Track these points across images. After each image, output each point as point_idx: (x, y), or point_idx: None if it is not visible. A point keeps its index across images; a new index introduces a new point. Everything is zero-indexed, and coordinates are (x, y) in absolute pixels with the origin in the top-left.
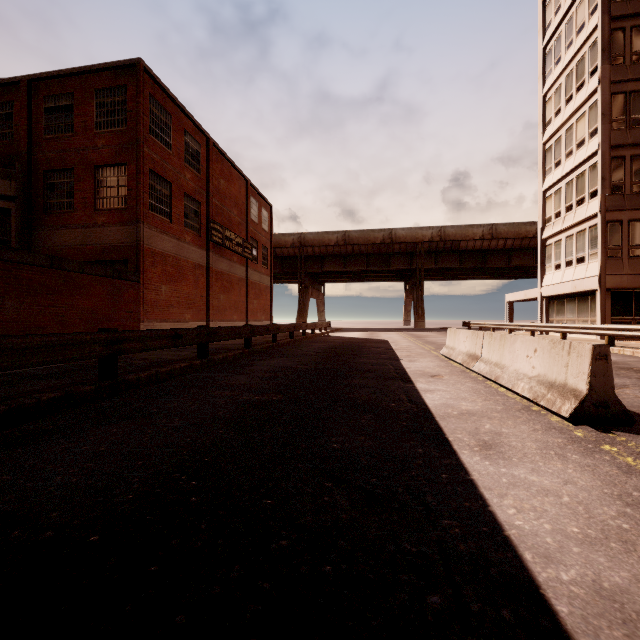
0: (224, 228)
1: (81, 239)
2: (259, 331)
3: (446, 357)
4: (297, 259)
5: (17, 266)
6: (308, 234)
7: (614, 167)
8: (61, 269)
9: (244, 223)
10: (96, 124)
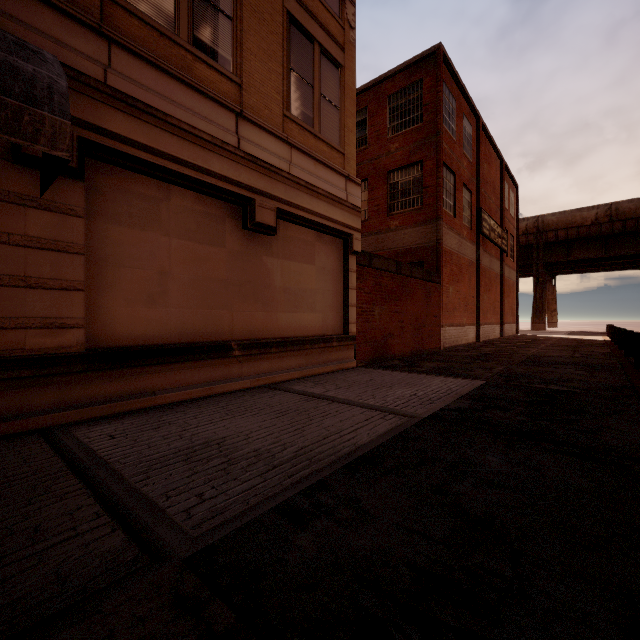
0: (489, 218)
1: (374, 246)
2: None
3: None
4: (529, 248)
5: (380, 273)
6: (548, 216)
7: None
8: (400, 274)
9: (498, 210)
10: (389, 130)
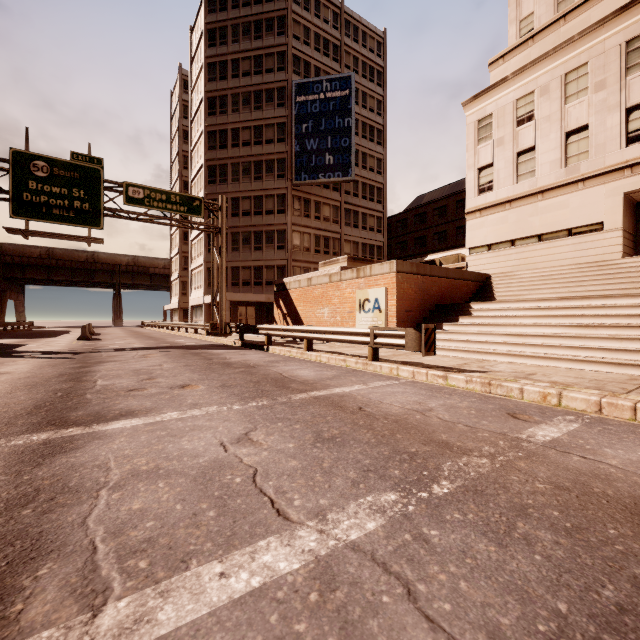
0: None
1: None
2: None
3: None
4: None
5: None
6: (7, 244)
7: (184, 260)
8: None
9: None
10: None
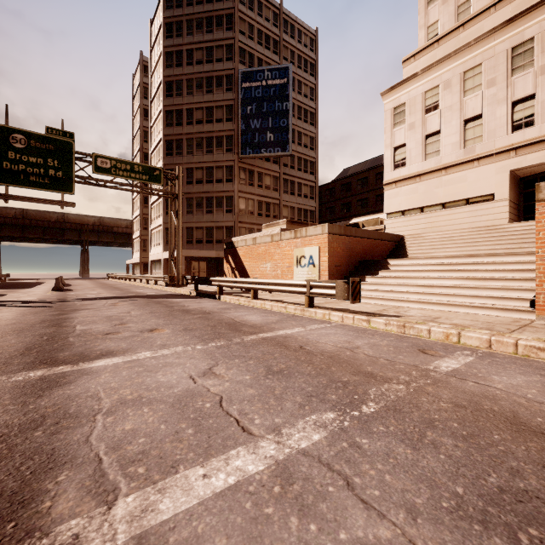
0: None
1: None
2: None
3: None
4: None
5: None
6: None
7: (145, 221)
8: None
9: None
10: None
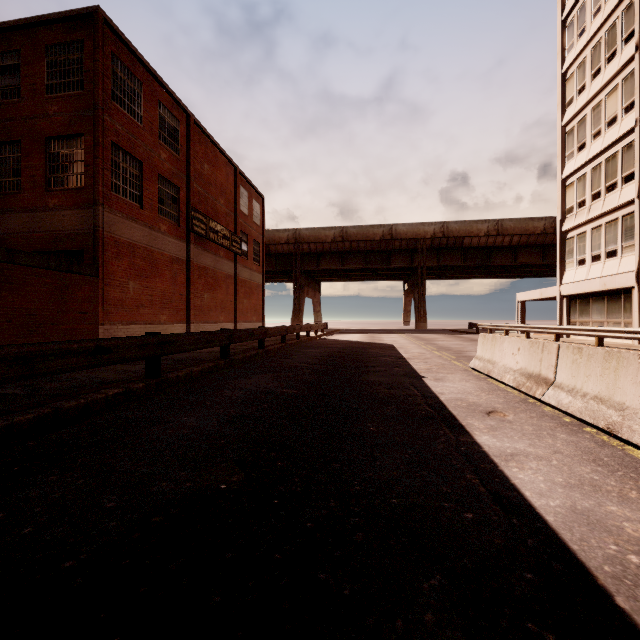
0: (208, 218)
1: (29, 225)
2: (240, 336)
3: (481, 373)
4: (292, 256)
5: None
6: (304, 230)
7: None
8: None
9: (232, 214)
10: (47, 87)
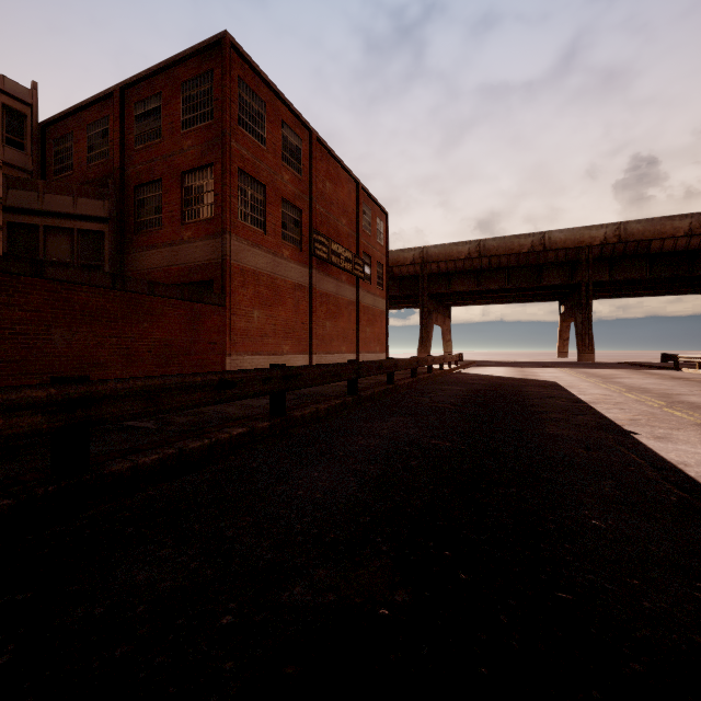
0: (330, 240)
1: (168, 259)
2: (368, 369)
3: None
4: (418, 279)
5: (68, 287)
6: (432, 247)
7: None
8: (125, 290)
9: (354, 235)
10: (182, 123)
